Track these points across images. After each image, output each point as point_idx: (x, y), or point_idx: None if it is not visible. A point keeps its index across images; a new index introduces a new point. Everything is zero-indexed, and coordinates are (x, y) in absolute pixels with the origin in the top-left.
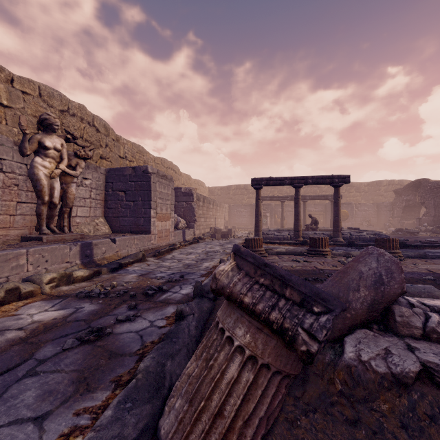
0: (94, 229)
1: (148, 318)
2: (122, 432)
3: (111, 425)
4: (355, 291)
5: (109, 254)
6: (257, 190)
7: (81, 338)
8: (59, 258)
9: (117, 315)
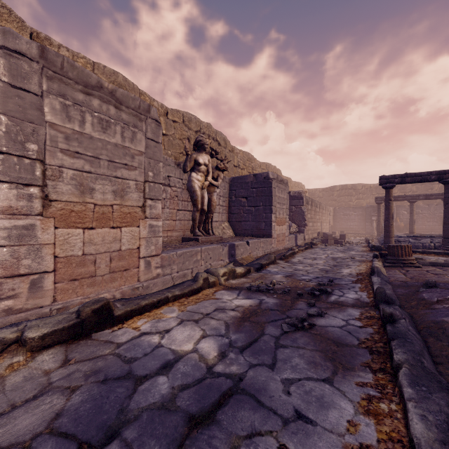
0: (221, 232)
1: (338, 317)
2: (441, 409)
3: (424, 401)
4: None
5: (245, 255)
6: (387, 190)
7: (295, 325)
8: (217, 256)
9: (304, 310)
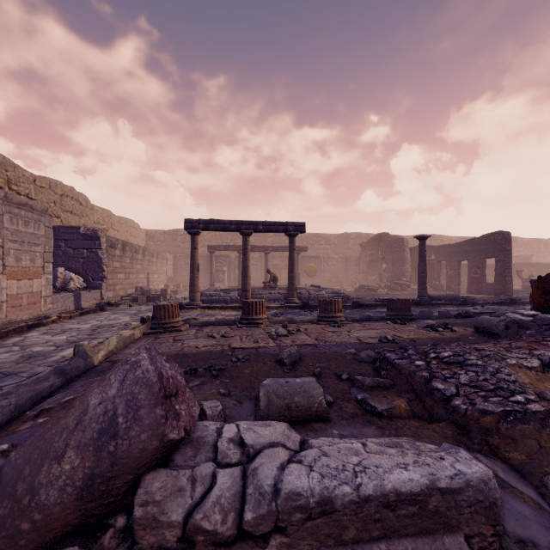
0: None
1: None
2: None
3: None
4: (54, 461)
5: None
6: (193, 236)
7: None
8: None
9: None
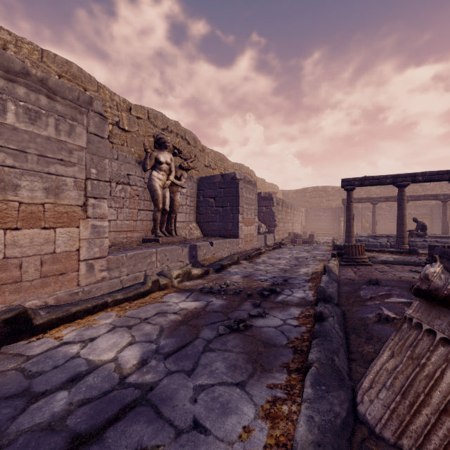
0: (189, 233)
1: (278, 316)
2: (332, 408)
3: (319, 400)
4: None
5: (208, 256)
6: (348, 192)
7: (231, 326)
8: (175, 258)
9: (247, 311)
